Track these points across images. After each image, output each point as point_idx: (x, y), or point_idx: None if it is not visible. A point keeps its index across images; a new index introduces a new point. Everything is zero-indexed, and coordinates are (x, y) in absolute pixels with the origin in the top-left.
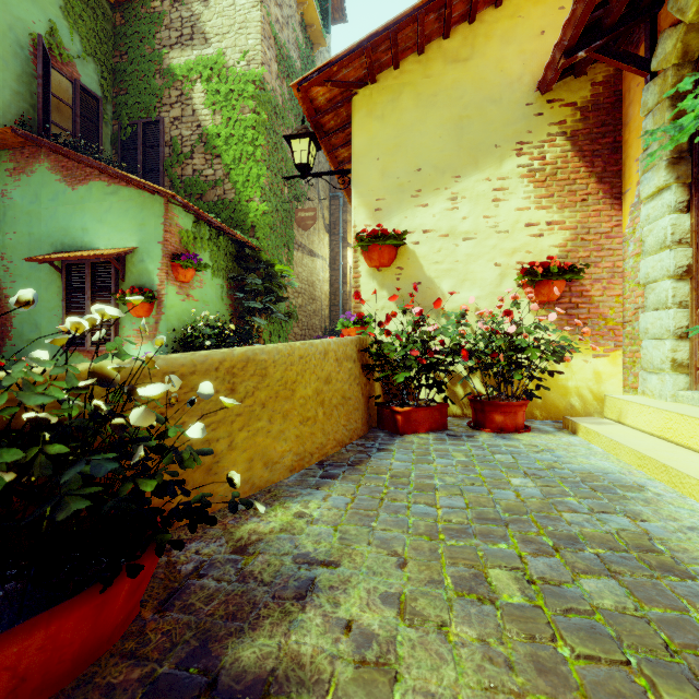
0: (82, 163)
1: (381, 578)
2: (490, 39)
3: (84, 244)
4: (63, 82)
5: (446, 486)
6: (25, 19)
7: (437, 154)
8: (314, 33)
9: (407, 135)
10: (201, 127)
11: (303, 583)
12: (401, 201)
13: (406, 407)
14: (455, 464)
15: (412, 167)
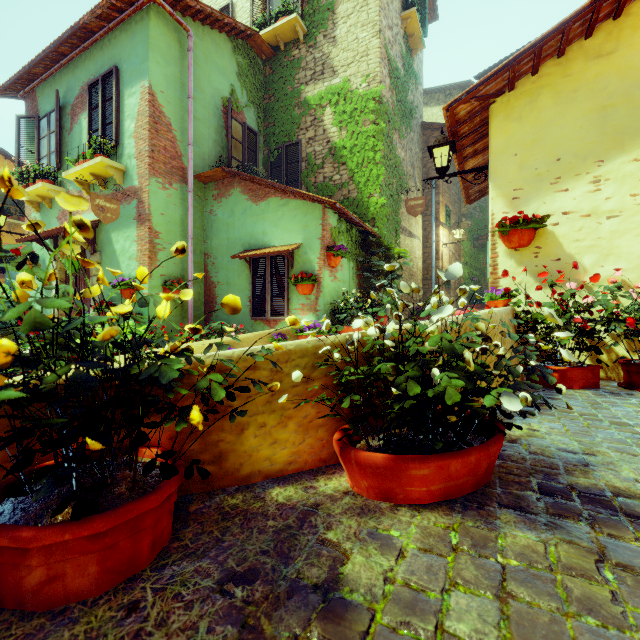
0: (265, 186)
1: (637, 465)
2: (638, 29)
3: (264, 243)
4: (238, 127)
5: (639, 424)
6: (219, 88)
7: (577, 143)
8: (413, 41)
9: (546, 131)
10: (330, 142)
11: (579, 460)
12: (539, 189)
13: (562, 367)
14: (634, 412)
15: (550, 158)
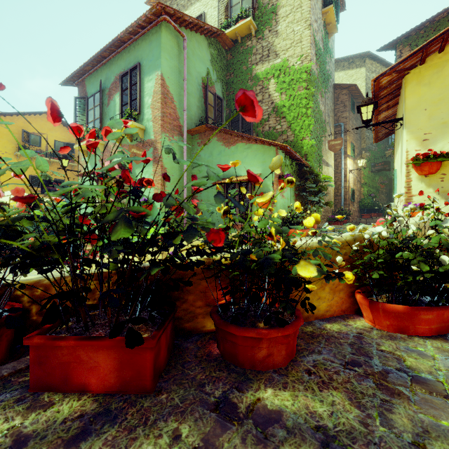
0: (235, 135)
1: None
2: None
3: (234, 174)
4: (211, 96)
5: None
6: (200, 71)
7: None
8: (329, 27)
9: None
10: (273, 103)
11: None
12: (444, 133)
13: None
14: None
15: None
